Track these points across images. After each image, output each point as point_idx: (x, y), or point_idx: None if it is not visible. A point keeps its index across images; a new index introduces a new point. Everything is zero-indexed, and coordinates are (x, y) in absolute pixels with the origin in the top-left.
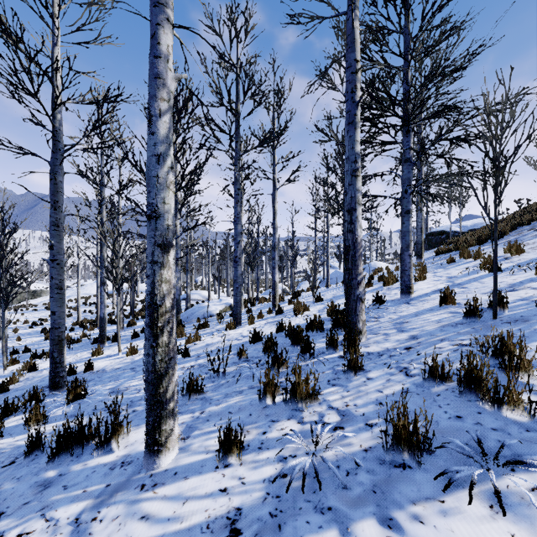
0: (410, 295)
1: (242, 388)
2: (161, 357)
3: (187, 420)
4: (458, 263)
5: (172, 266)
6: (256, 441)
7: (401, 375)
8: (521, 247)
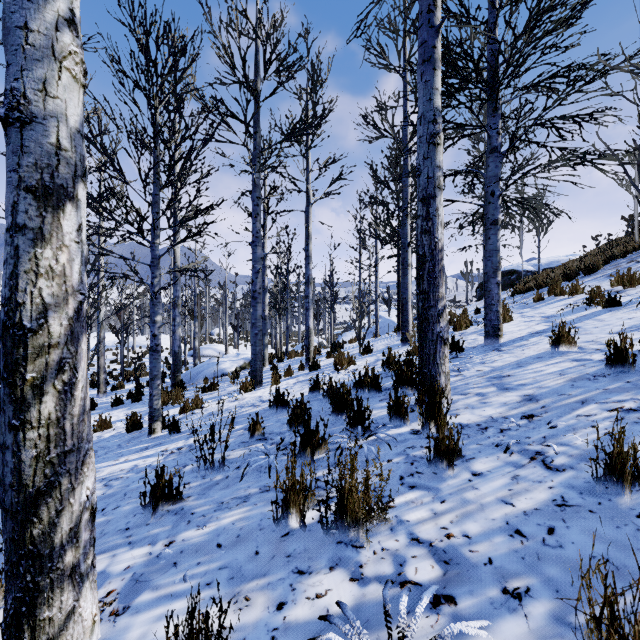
0: (499, 340)
1: (249, 492)
2: (38, 452)
3: (137, 563)
4: (549, 301)
5: (71, 244)
6: (260, 632)
7: (537, 467)
8: (636, 278)
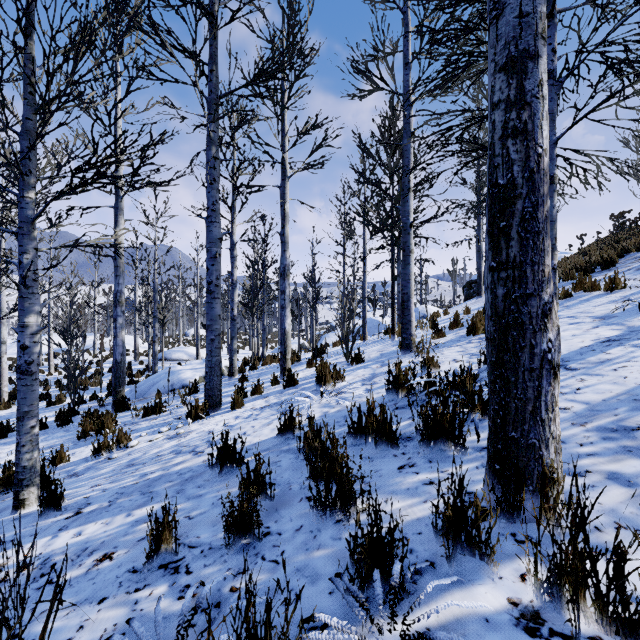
0: None
1: None
2: None
3: None
4: (581, 298)
5: None
6: None
7: None
8: None
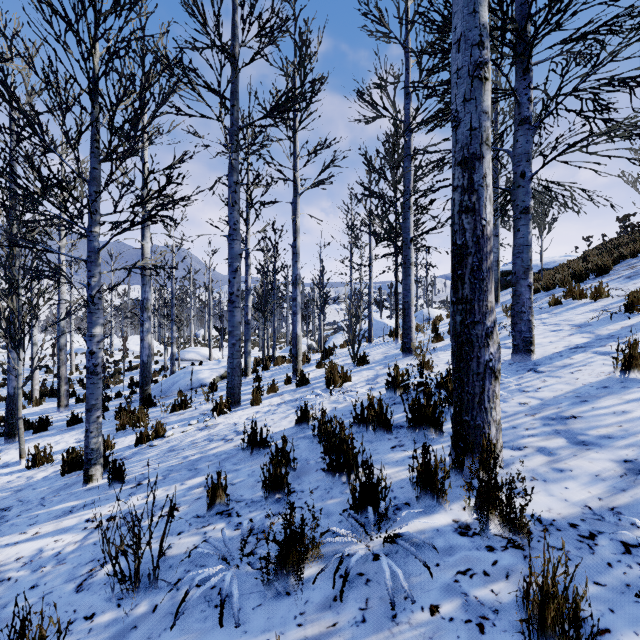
0: (531, 356)
1: None
2: None
3: None
4: (569, 306)
5: None
6: None
7: None
8: None
